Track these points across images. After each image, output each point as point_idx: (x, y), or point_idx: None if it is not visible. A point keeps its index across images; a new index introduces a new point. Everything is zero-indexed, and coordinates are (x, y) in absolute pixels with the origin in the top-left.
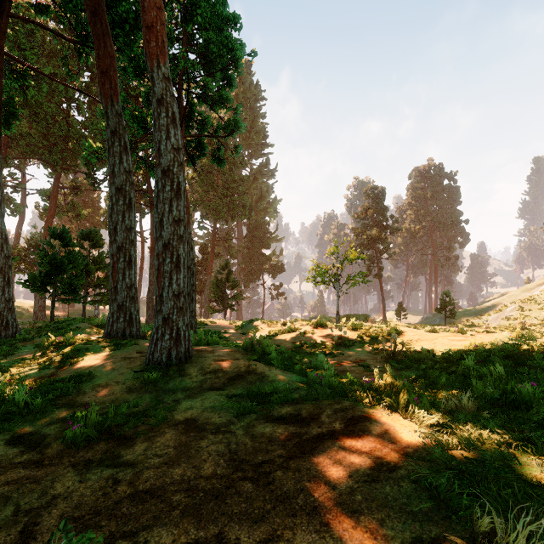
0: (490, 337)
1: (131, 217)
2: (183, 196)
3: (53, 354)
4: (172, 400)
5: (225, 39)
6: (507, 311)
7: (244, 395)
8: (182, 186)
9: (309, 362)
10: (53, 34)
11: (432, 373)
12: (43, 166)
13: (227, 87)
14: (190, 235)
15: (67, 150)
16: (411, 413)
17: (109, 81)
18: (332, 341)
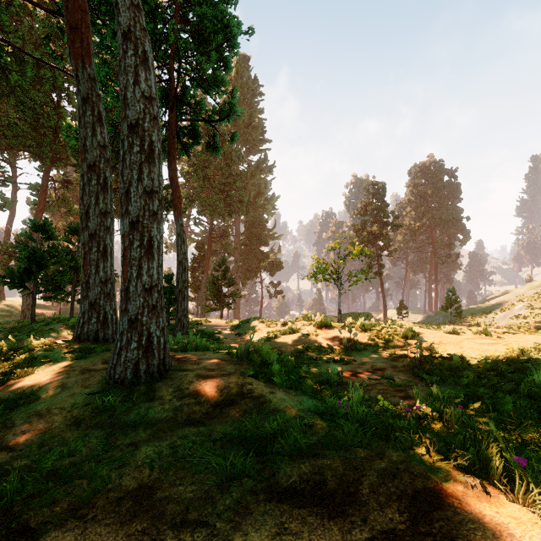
0: (516, 339)
1: (106, 199)
2: (157, 161)
3: (4, 364)
4: (127, 443)
5: (220, 13)
6: (515, 309)
7: (234, 436)
8: (156, 147)
9: (319, 374)
10: (42, 21)
11: (482, 391)
12: (33, 159)
13: (222, 70)
14: (182, 226)
15: (57, 142)
16: (515, 485)
17: (79, 38)
18: (340, 344)
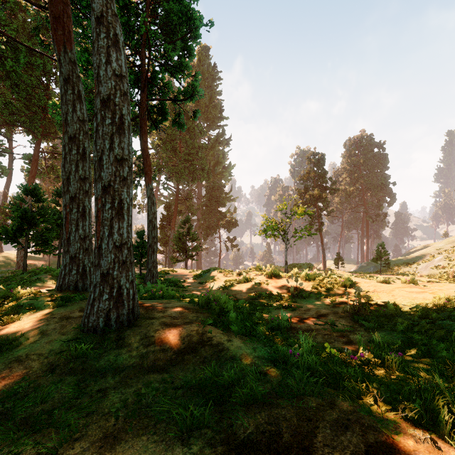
0: (439, 288)
1: (85, 167)
2: (127, 132)
3: None
4: (96, 390)
5: (184, 8)
6: (435, 261)
7: (194, 384)
8: (126, 120)
9: (271, 320)
10: (34, 16)
11: (416, 337)
12: (26, 133)
13: (186, 57)
14: (152, 190)
15: (47, 118)
16: None
17: (61, 27)
18: (287, 291)
